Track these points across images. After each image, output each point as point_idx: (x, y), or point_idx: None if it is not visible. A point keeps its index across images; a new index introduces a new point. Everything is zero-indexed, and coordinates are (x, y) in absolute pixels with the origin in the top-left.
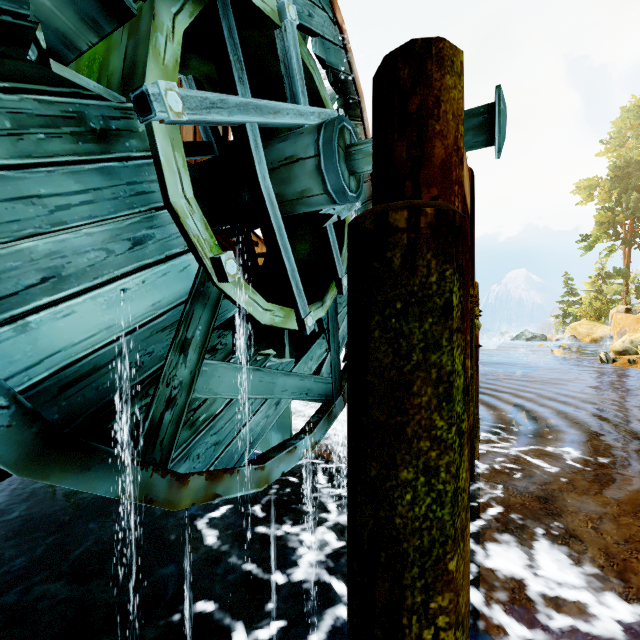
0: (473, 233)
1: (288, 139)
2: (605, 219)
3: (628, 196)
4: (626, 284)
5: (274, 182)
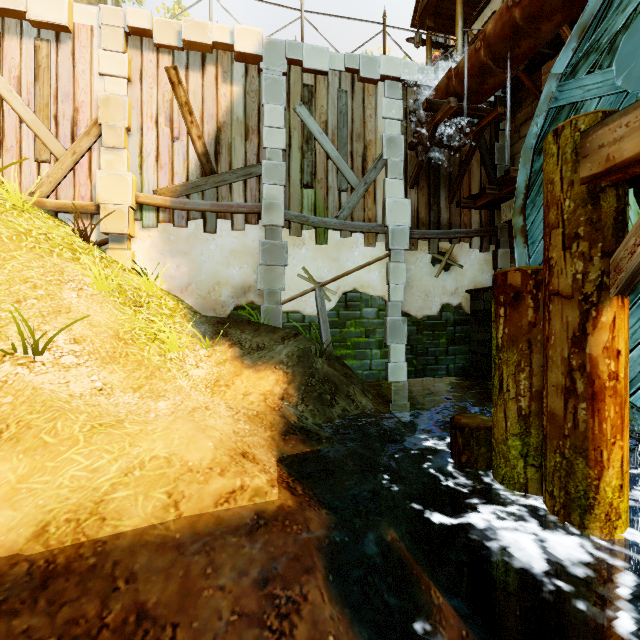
0: None
1: None
2: None
3: None
4: None
5: None
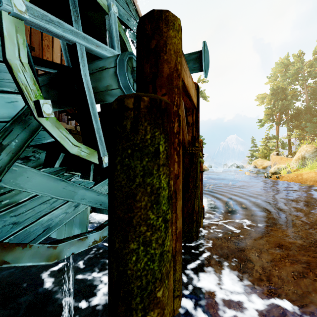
0: (198, 115)
1: (101, 62)
2: (268, 112)
3: (278, 102)
4: (277, 142)
5: (94, 84)
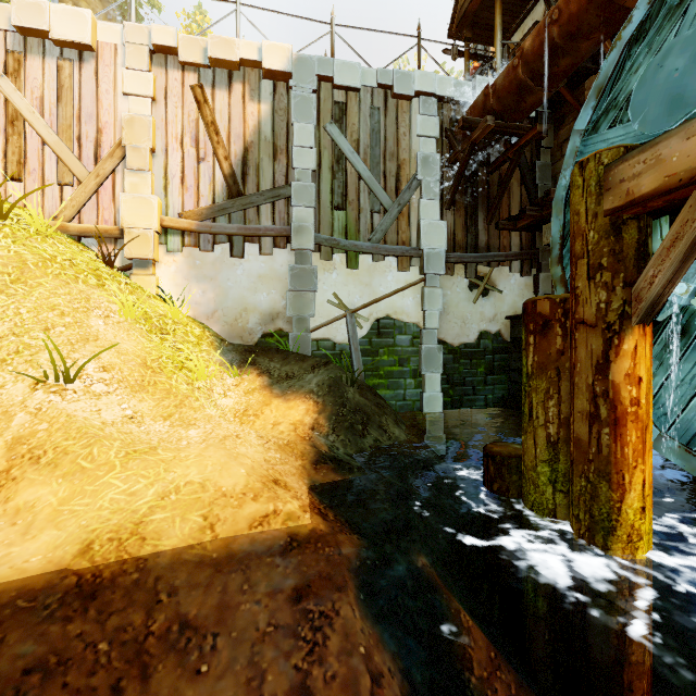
0: None
1: None
2: None
3: None
4: None
5: None
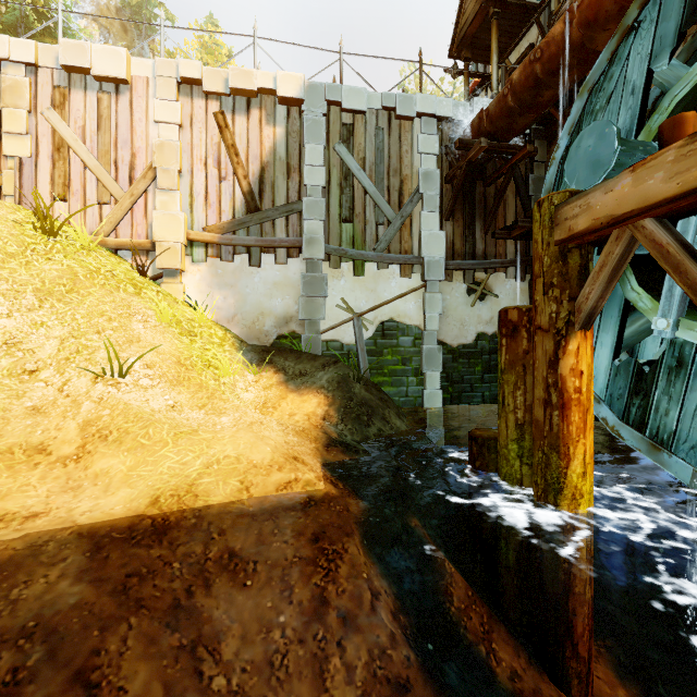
0: None
1: None
2: None
3: None
4: None
5: None
